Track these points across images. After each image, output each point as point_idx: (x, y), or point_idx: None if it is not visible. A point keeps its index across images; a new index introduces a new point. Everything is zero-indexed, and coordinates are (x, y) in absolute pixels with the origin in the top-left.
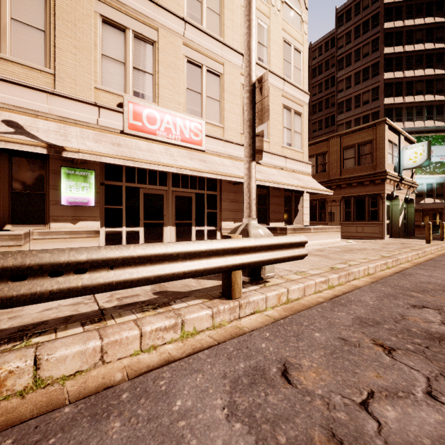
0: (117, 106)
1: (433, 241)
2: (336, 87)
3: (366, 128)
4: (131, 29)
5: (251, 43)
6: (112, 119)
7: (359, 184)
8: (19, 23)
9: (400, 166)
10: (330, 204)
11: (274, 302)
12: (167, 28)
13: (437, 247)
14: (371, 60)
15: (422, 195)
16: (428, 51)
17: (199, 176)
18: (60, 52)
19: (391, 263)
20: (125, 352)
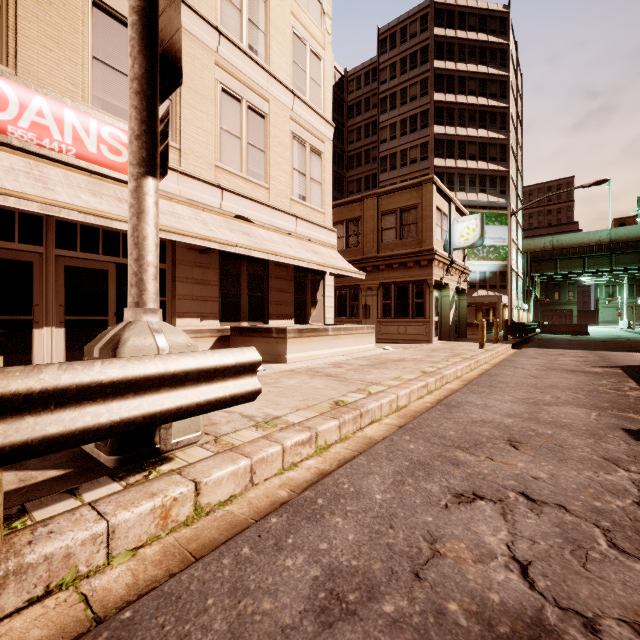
0: None
1: (487, 345)
2: (379, 135)
3: (410, 188)
4: None
5: None
6: None
7: (402, 266)
8: None
9: (450, 244)
10: (365, 294)
11: (147, 532)
12: None
13: (491, 353)
14: (420, 106)
15: (475, 285)
16: (482, 107)
17: (125, 231)
18: None
19: (434, 384)
20: None
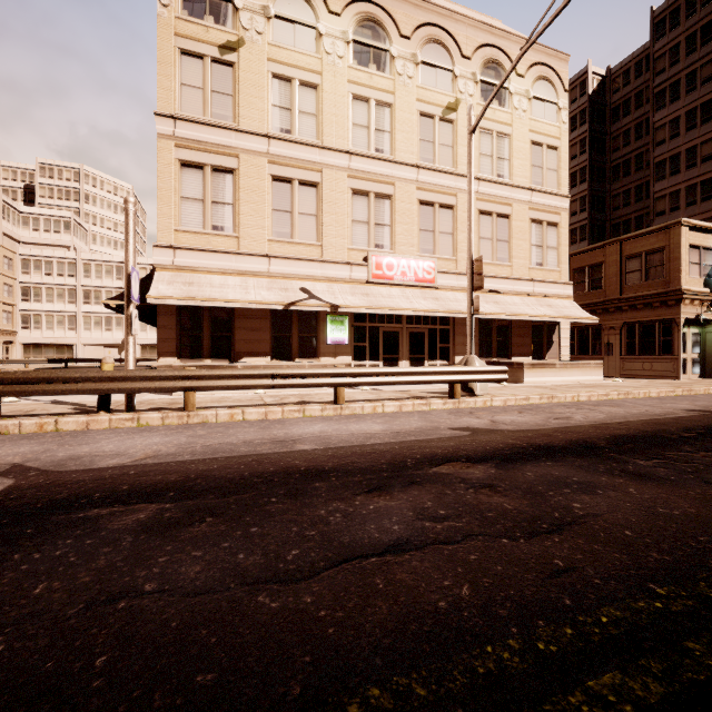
0: (363, 260)
1: None
2: (653, 137)
3: (656, 232)
4: (373, 192)
5: (471, 236)
6: (360, 272)
7: (646, 306)
8: (302, 215)
9: None
10: (607, 333)
11: (481, 405)
12: (402, 180)
13: None
14: None
15: None
16: None
17: None
18: (326, 228)
19: (617, 396)
20: (408, 409)
